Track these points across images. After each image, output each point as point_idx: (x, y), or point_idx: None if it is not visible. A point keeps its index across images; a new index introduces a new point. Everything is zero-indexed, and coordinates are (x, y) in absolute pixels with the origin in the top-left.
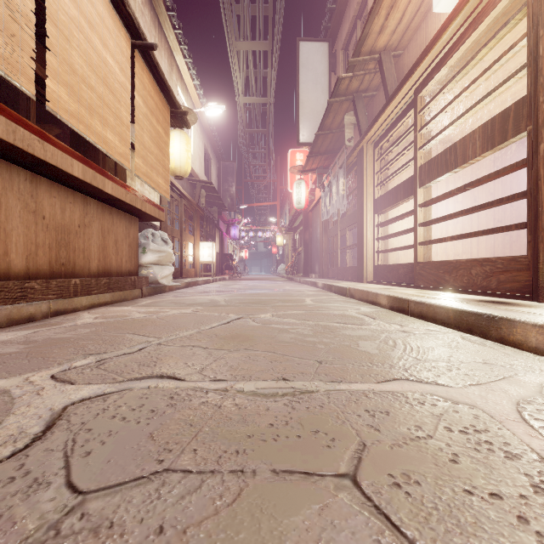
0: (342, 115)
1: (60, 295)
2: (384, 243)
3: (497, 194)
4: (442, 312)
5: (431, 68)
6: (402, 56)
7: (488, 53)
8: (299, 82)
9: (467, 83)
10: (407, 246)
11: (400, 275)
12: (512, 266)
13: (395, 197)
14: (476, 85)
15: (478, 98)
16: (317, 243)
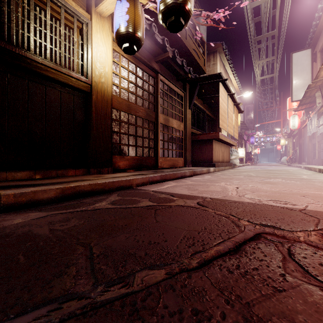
0: (315, 91)
1: (224, 166)
2: None
3: None
4: None
5: None
6: None
7: None
8: (292, 73)
9: None
10: None
11: None
12: None
13: None
14: None
15: None
16: (306, 146)
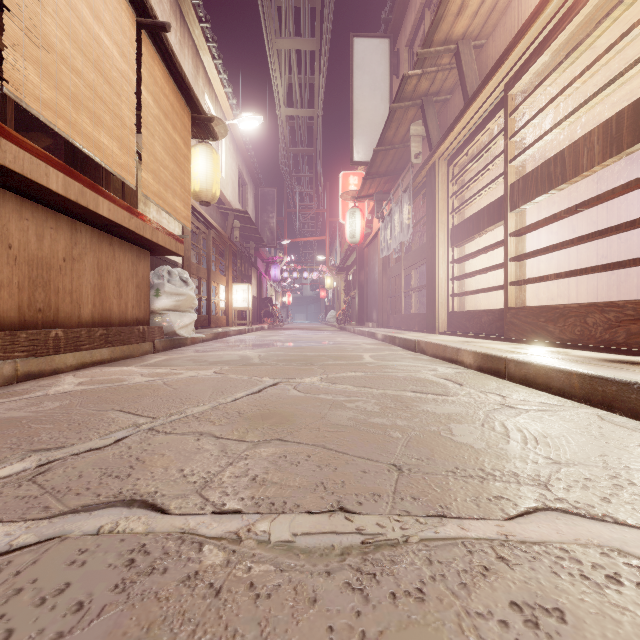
0: (408, 125)
1: (33, 352)
2: (460, 284)
3: (601, 223)
4: (560, 377)
5: (527, 55)
6: (485, 46)
7: (602, 36)
8: (353, 88)
9: (571, 78)
10: (493, 288)
11: (484, 325)
12: None
13: (477, 225)
14: (593, 71)
15: (583, 98)
16: (375, 285)
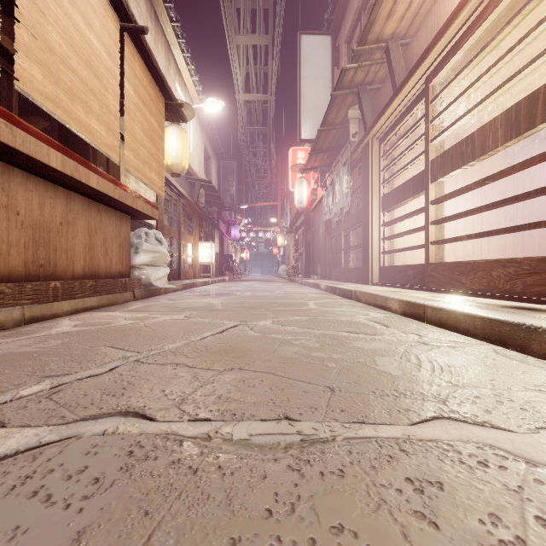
0: (346, 109)
1: (37, 300)
2: (390, 243)
3: (509, 191)
4: (467, 320)
5: (444, 53)
6: (411, 44)
7: (506, 37)
8: (301, 77)
9: (482, 72)
10: (417, 246)
11: (409, 277)
12: (541, 267)
13: (403, 194)
14: (497, 68)
15: (492, 88)
16: (319, 243)
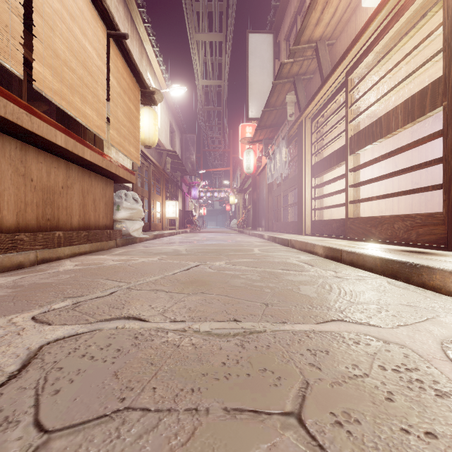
0: (285, 94)
1: (46, 246)
2: (320, 202)
3: (414, 160)
4: (370, 260)
5: (360, 54)
6: (335, 45)
7: (408, 42)
8: (248, 67)
9: (390, 67)
10: (339, 205)
11: (333, 229)
12: (429, 221)
13: (329, 163)
14: (398, 68)
15: (399, 79)
16: (263, 202)
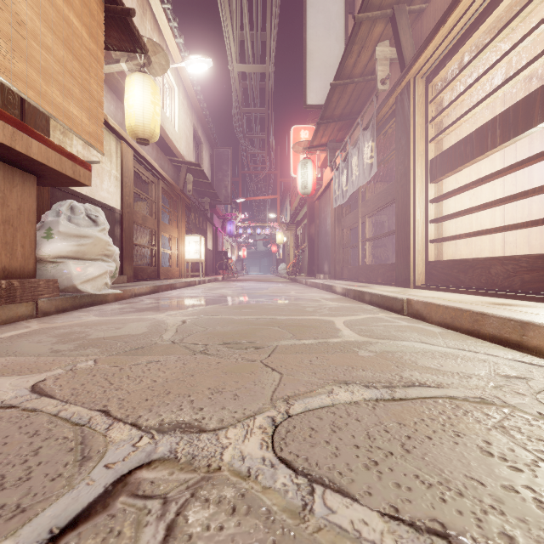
0: (371, 50)
1: None
2: (439, 228)
3: None
4: None
5: None
6: None
7: None
8: (307, 27)
9: None
10: (514, 225)
11: (495, 277)
12: None
13: (479, 145)
14: None
15: None
16: (326, 237)
